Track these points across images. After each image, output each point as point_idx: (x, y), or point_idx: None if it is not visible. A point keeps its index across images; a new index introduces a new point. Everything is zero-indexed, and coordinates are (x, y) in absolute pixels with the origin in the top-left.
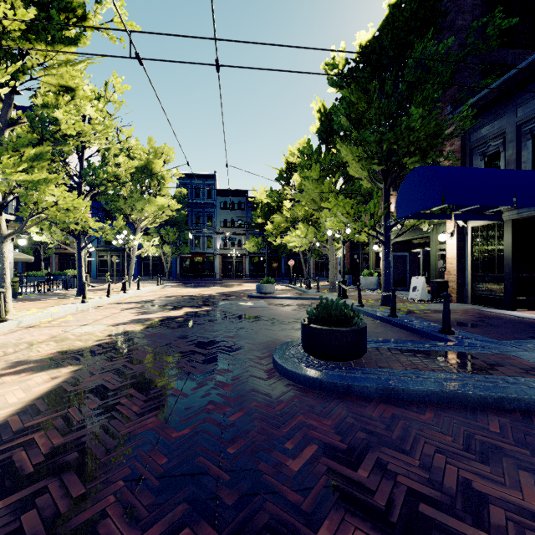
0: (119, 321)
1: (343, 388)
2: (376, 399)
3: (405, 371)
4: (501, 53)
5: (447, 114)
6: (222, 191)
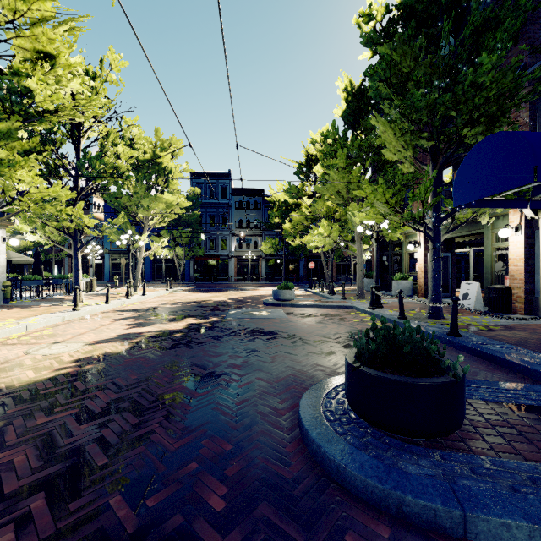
0: (103, 337)
1: (453, 521)
2: None
3: None
4: None
5: None
6: (237, 190)
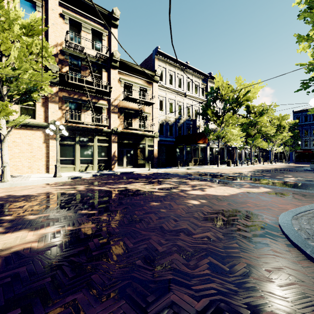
0: (275, 167)
1: (310, 170)
2: None
3: None
4: None
5: None
6: None
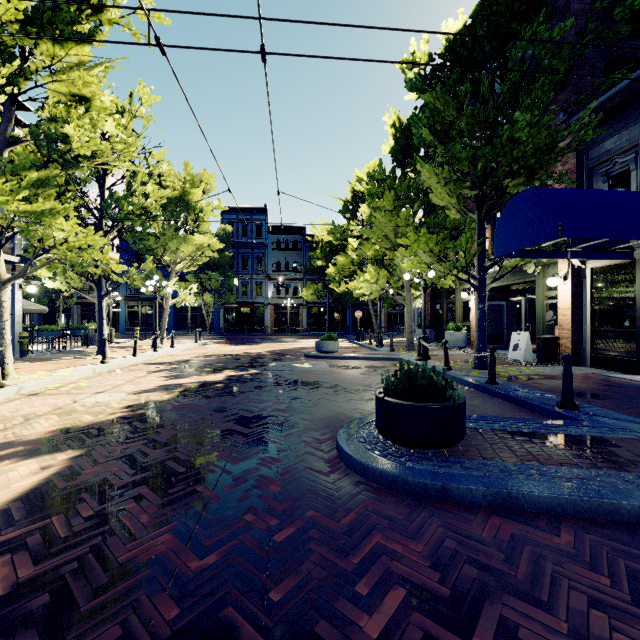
0: (144, 387)
1: (437, 490)
2: (484, 508)
3: (521, 465)
4: (630, 44)
5: (559, 124)
6: (275, 227)
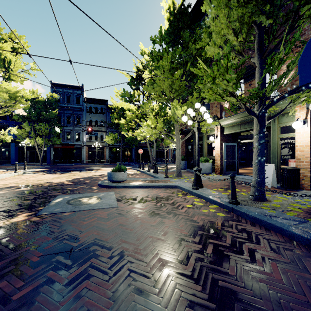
0: None
1: None
2: None
3: None
4: None
5: None
6: (88, 99)
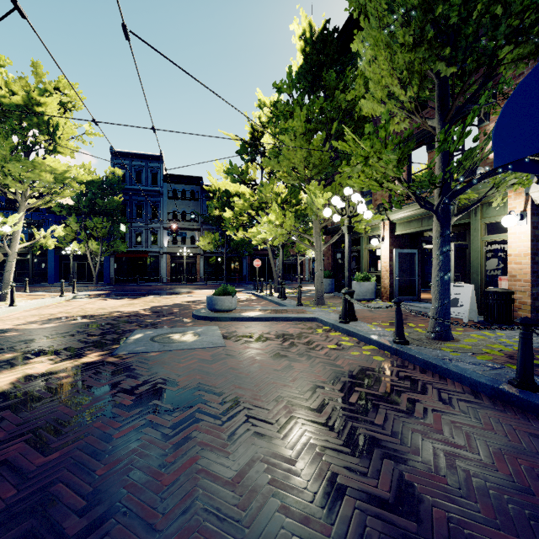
0: None
1: None
2: None
3: None
4: None
5: None
6: (171, 176)
